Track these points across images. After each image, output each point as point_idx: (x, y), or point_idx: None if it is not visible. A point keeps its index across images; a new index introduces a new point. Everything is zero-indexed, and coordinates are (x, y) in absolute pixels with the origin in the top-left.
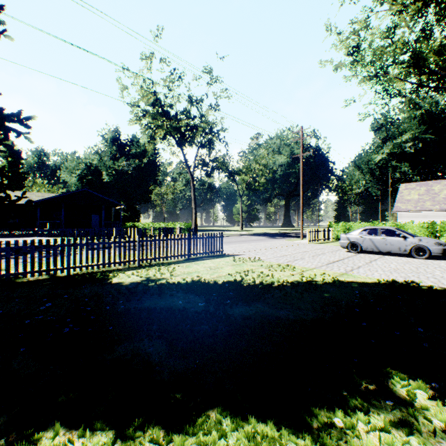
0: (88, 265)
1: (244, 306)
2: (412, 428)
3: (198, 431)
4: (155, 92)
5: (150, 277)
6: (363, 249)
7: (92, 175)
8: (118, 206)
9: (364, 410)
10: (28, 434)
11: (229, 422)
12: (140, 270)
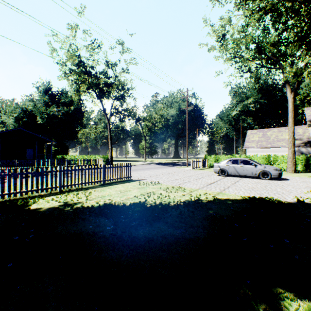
0: (11, 192)
1: (147, 227)
2: None
3: None
4: (79, 55)
5: (67, 202)
6: (229, 174)
7: (27, 117)
8: (49, 142)
9: None
10: None
11: None
12: (60, 195)
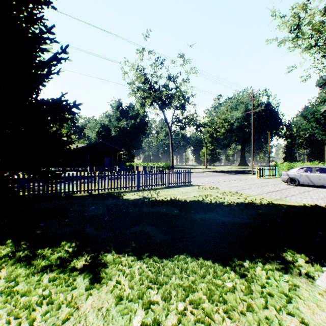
0: (109, 188)
1: (202, 214)
2: (287, 272)
3: (174, 260)
4: (145, 74)
5: (144, 196)
6: (300, 183)
7: (104, 131)
8: (121, 152)
9: (262, 262)
10: (102, 253)
11: (189, 258)
12: (138, 192)
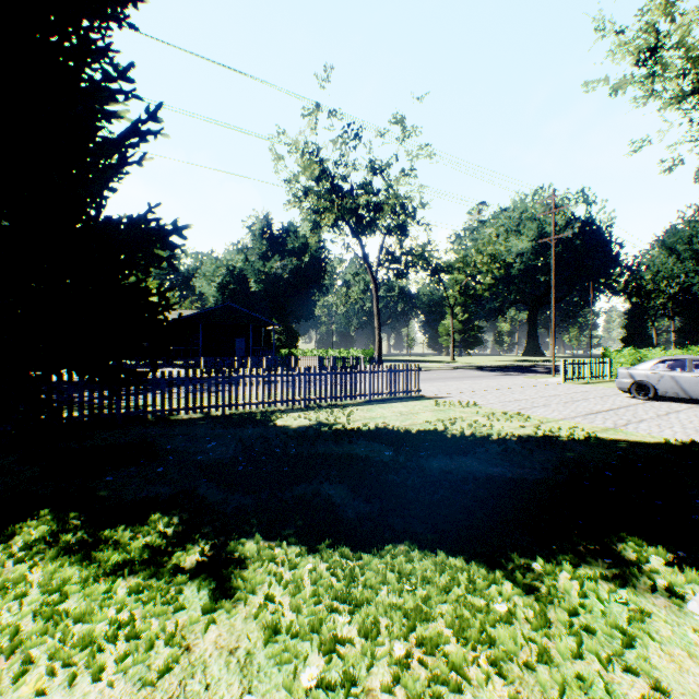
0: (245, 403)
1: (444, 460)
2: (627, 584)
3: (385, 555)
4: (321, 160)
5: (321, 421)
6: (659, 394)
7: (235, 283)
8: (270, 326)
9: (573, 563)
10: (235, 538)
11: (417, 552)
12: (307, 412)
